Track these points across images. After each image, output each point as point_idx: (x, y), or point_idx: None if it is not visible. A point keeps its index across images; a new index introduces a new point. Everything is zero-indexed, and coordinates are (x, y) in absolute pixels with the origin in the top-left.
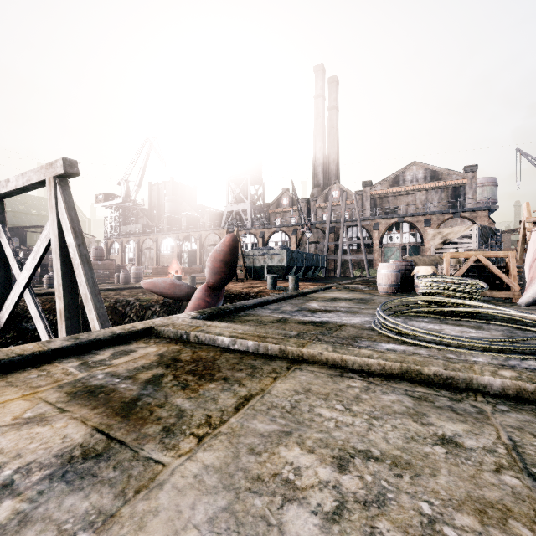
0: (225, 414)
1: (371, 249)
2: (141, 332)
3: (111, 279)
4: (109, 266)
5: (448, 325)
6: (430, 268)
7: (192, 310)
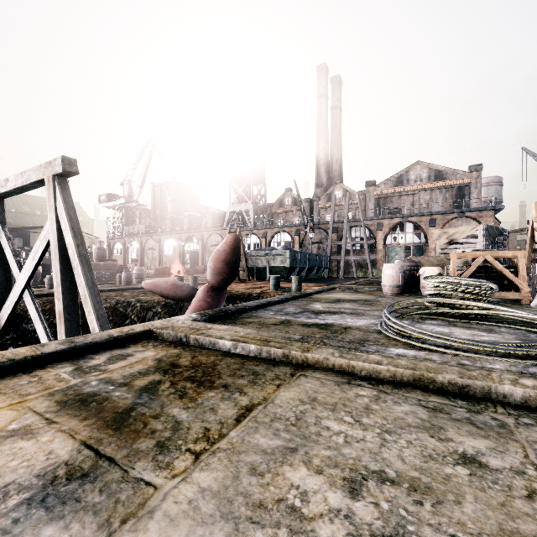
0: (225, 426)
1: (375, 250)
2: (139, 334)
3: (113, 279)
4: (111, 267)
5: (458, 328)
6: (436, 268)
7: (193, 311)
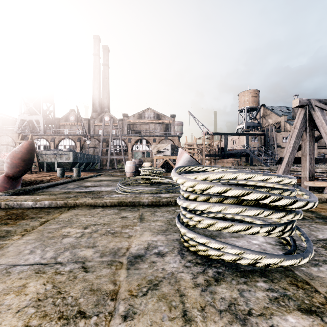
0: (35, 227)
1: (127, 153)
2: None
3: None
4: None
5: (147, 187)
6: (149, 163)
7: None
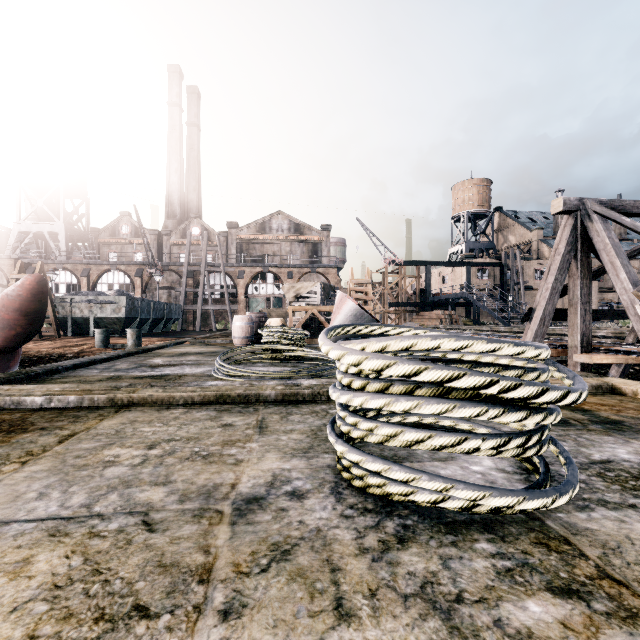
0: (48, 447)
1: (236, 300)
2: None
3: None
4: None
5: (275, 367)
6: (279, 320)
7: None
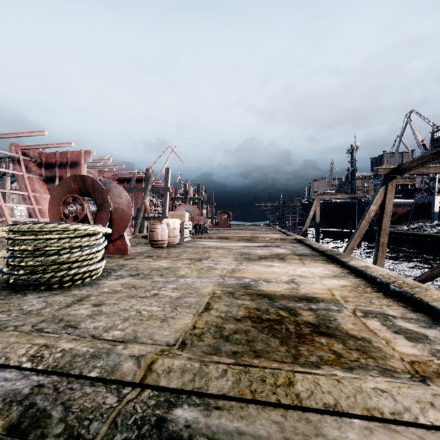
0: (213, 300)
1: None
2: None
3: None
4: None
5: None
6: None
7: None
